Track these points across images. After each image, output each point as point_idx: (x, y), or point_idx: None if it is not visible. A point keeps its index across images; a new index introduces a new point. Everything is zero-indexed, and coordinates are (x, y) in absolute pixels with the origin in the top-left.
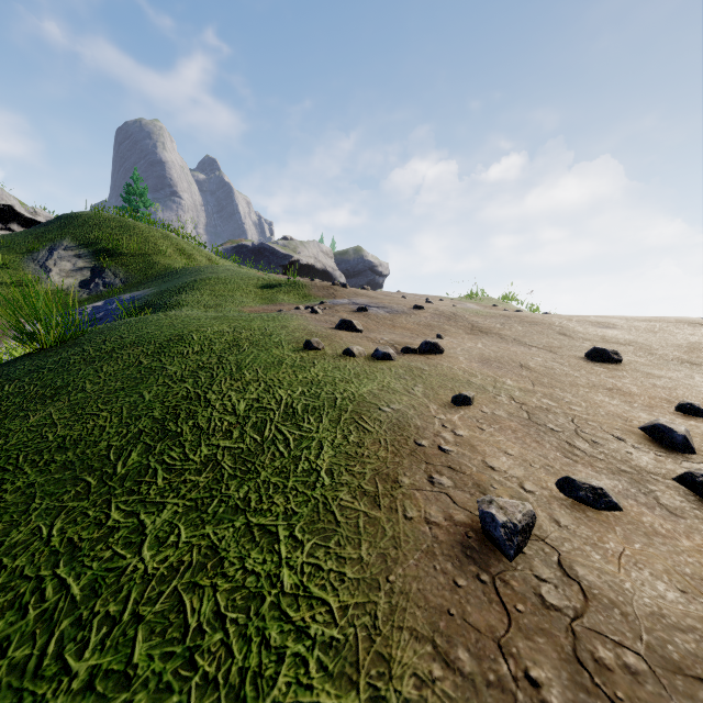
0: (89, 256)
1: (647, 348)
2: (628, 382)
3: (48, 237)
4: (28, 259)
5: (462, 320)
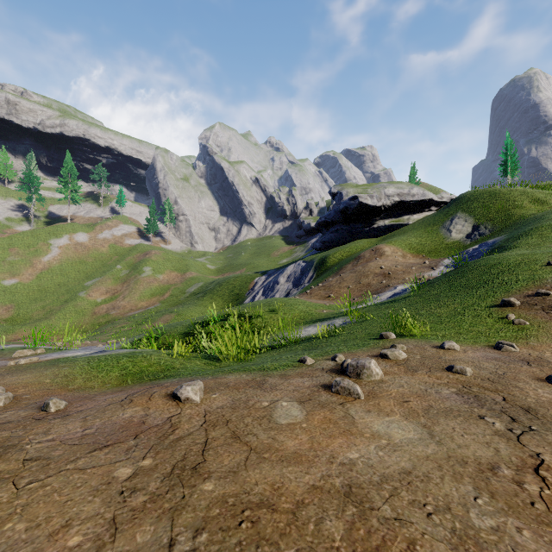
0: (470, 219)
1: None
2: None
3: (450, 213)
4: (441, 228)
5: None
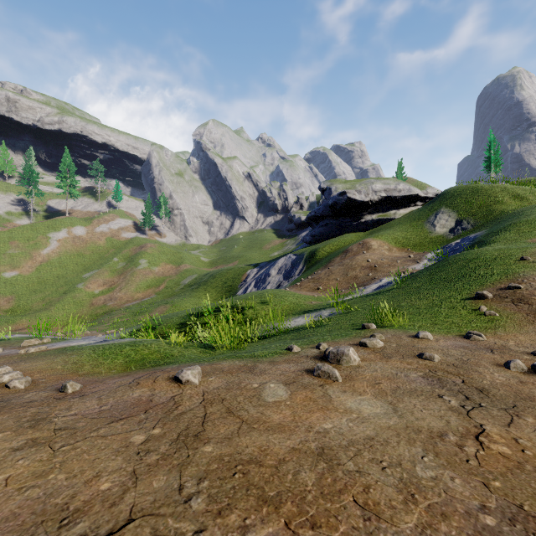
0: (454, 214)
1: None
2: None
3: (434, 209)
4: (426, 222)
5: None
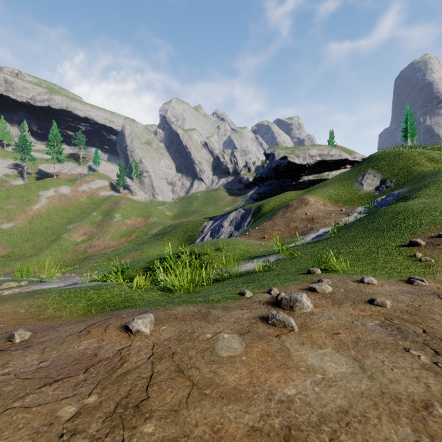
0: (378, 175)
1: None
2: None
3: (361, 170)
4: (354, 182)
5: None
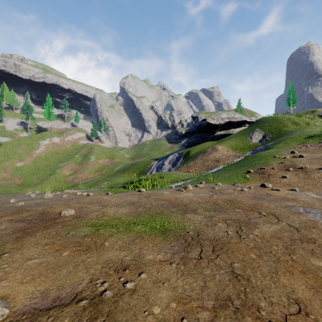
0: (262, 132)
1: None
2: None
3: (252, 129)
4: (247, 136)
5: None
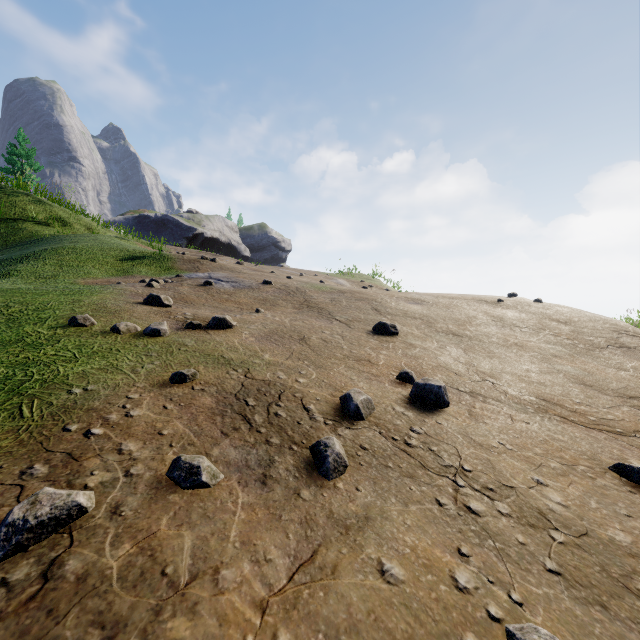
0: None
1: (431, 322)
2: (384, 353)
3: None
4: None
5: (301, 295)
